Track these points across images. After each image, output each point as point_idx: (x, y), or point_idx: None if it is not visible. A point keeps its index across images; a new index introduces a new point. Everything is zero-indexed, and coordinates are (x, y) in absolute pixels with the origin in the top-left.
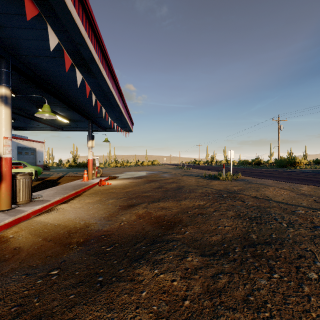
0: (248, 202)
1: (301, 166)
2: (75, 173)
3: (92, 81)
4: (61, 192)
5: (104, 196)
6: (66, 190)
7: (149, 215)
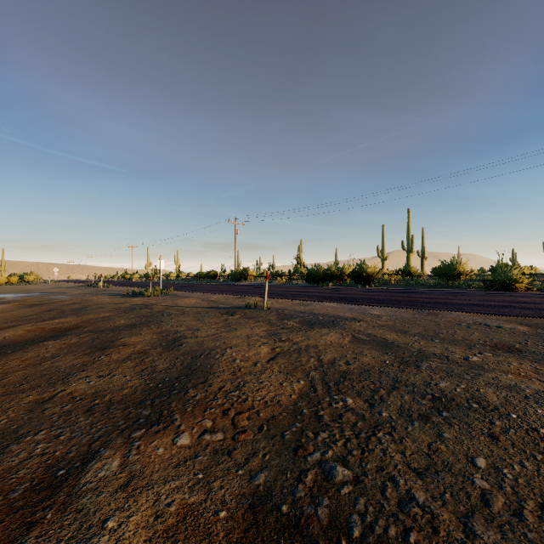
0: (154, 309)
1: (252, 279)
2: None
3: None
4: None
5: None
6: None
7: (42, 328)
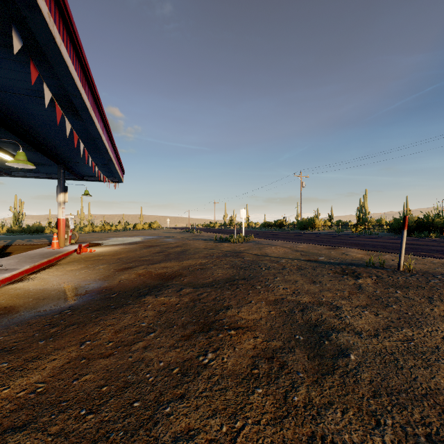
0: (246, 258)
1: (319, 228)
2: (29, 241)
3: (76, 123)
4: (26, 260)
5: (91, 263)
6: (32, 258)
7: (150, 273)
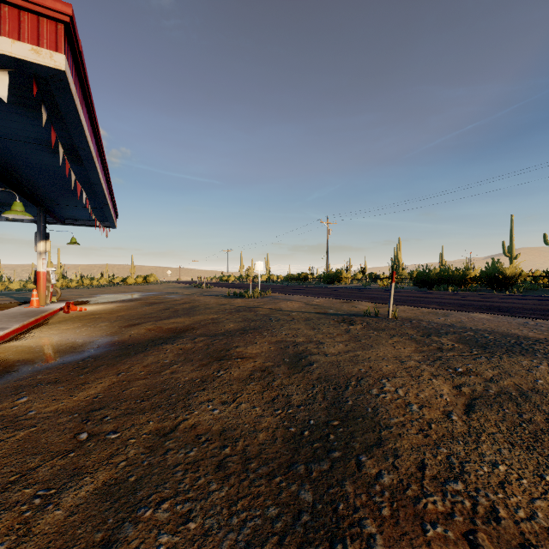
0: (259, 312)
1: (346, 282)
2: None
3: (73, 168)
4: (10, 320)
5: (88, 321)
6: (15, 318)
7: (160, 328)
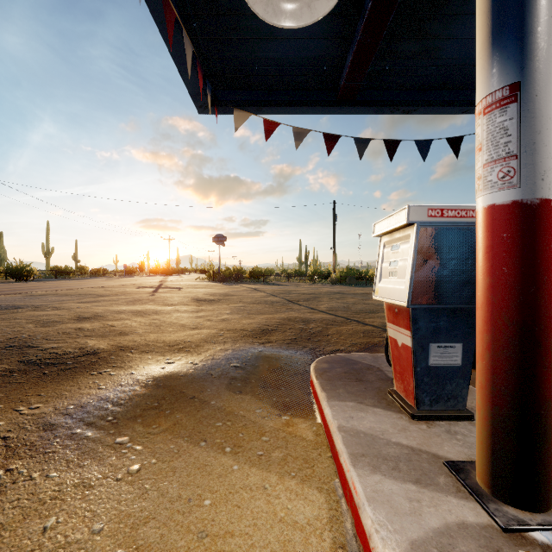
0: None
1: None
2: None
3: None
4: None
5: None
6: None
7: None
